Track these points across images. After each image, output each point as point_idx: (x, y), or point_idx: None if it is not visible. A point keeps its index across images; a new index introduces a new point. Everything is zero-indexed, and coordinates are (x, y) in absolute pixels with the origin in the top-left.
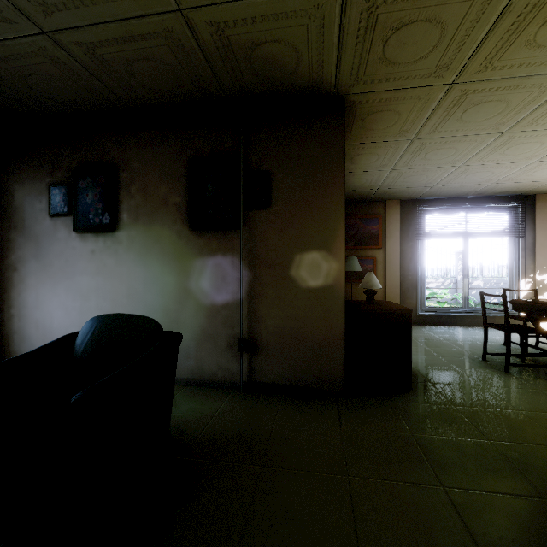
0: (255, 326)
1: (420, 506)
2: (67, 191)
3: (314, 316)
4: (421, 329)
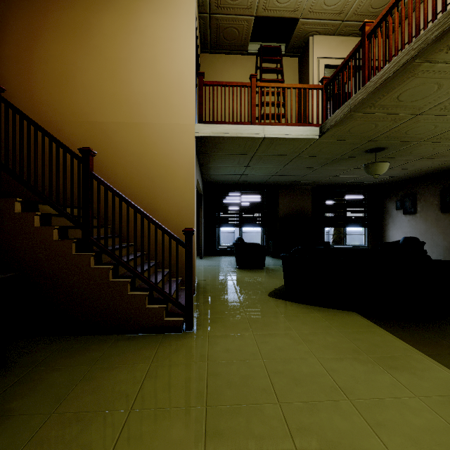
0: None
1: None
2: (401, 202)
3: None
4: None
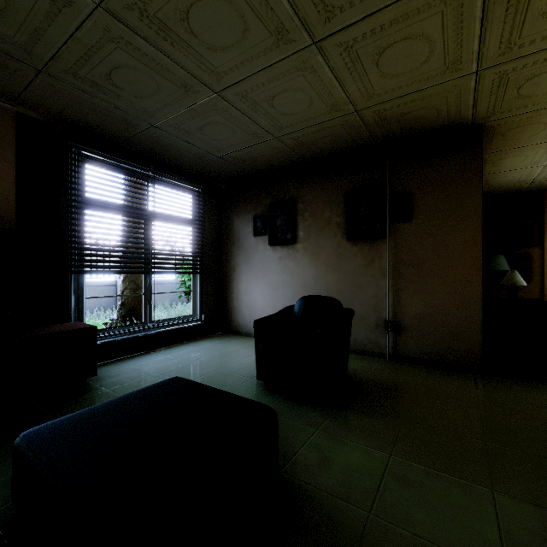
0: (398, 312)
1: (540, 433)
2: (265, 219)
3: (451, 306)
4: None
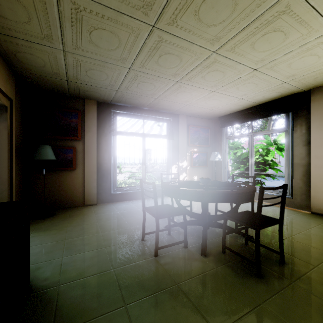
0: None
1: None
2: None
3: None
4: (112, 207)
